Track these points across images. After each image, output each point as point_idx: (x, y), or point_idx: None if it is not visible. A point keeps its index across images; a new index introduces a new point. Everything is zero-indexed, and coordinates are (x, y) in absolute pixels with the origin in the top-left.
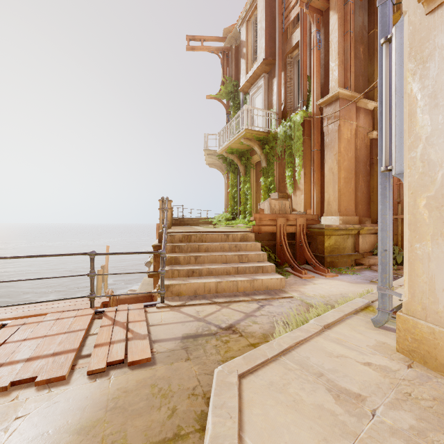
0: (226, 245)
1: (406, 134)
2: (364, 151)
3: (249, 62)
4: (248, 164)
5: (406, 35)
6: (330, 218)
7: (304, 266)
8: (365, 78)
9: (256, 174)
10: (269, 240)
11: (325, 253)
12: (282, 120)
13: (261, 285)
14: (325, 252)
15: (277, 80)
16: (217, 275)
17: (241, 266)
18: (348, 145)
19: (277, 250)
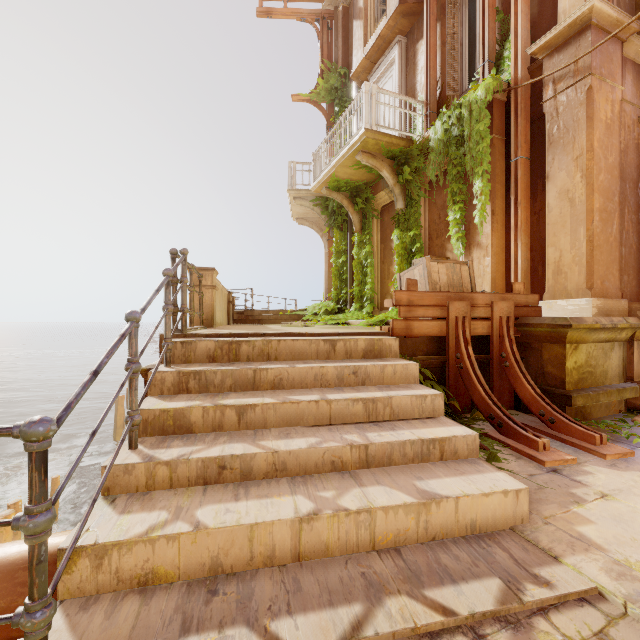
0: (330, 369)
1: None
2: (633, 156)
3: (369, 23)
4: (368, 210)
5: None
6: (564, 302)
7: (516, 417)
8: (630, 1)
9: (382, 228)
10: (429, 353)
11: (566, 386)
12: (437, 116)
13: (452, 519)
14: (568, 384)
15: (426, 39)
16: (302, 472)
17: (378, 439)
18: (607, 136)
19: (450, 376)
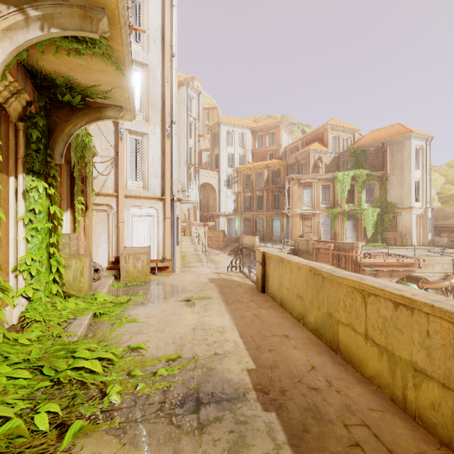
0: None
1: (180, 237)
2: None
3: None
4: None
5: (180, 220)
6: None
7: None
8: None
9: None
10: None
11: None
12: None
13: None
14: None
15: None
16: None
17: None
18: None
19: None
